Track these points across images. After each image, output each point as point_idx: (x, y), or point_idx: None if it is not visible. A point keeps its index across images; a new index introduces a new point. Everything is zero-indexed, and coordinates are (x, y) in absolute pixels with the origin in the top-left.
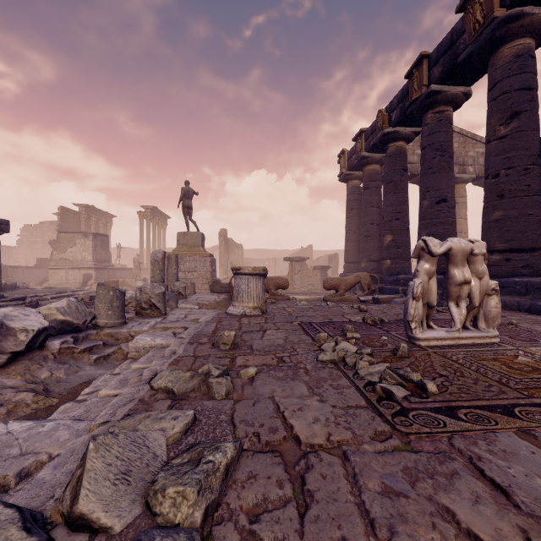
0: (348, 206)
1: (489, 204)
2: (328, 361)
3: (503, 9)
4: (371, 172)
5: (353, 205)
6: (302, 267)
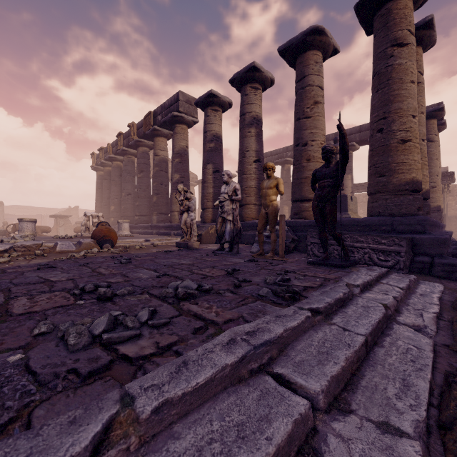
0: (97, 186)
1: (136, 199)
2: (56, 238)
3: (137, 137)
4: (108, 171)
5: (100, 186)
6: (65, 222)
